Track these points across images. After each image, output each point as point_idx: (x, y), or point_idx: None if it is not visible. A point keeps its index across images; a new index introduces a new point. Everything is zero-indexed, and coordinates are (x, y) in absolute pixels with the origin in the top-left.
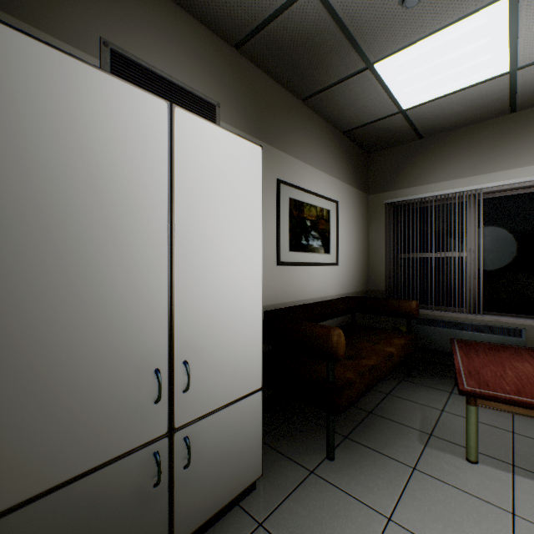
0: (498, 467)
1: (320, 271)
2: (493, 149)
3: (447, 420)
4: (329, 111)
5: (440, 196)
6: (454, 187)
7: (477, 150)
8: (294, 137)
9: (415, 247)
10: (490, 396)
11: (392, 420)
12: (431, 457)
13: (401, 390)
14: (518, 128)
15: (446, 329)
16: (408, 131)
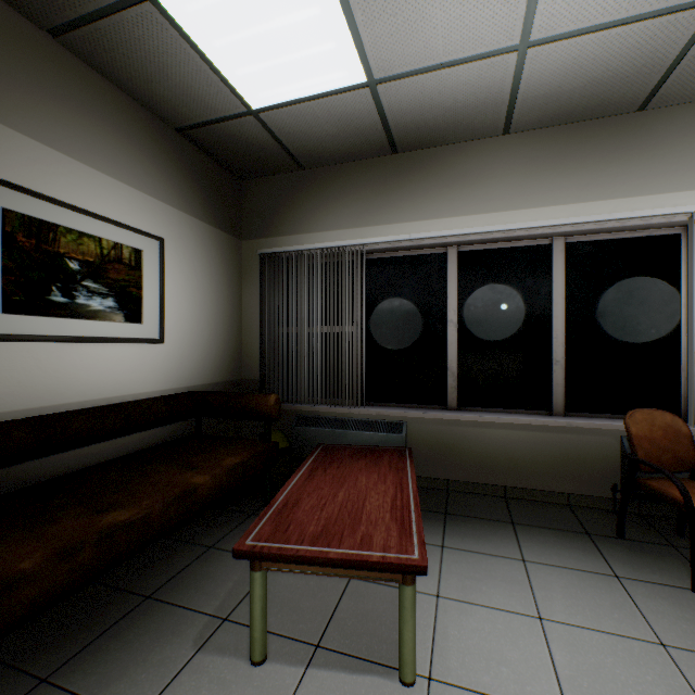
0: (293, 660)
1: (115, 352)
2: (378, 196)
3: (271, 580)
4: (124, 77)
5: (322, 250)
6: (339, 240)
7: (363, 195)
8: (24, 95)
9: (296, 318)
10: (271, 554)
11: (179, 604)
12: (192, 676)
13: (239, 534)
14: (401, 174)
15: (329, 430)
16: (279, 151)
